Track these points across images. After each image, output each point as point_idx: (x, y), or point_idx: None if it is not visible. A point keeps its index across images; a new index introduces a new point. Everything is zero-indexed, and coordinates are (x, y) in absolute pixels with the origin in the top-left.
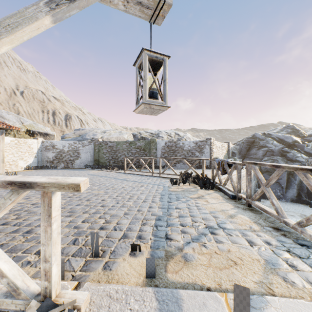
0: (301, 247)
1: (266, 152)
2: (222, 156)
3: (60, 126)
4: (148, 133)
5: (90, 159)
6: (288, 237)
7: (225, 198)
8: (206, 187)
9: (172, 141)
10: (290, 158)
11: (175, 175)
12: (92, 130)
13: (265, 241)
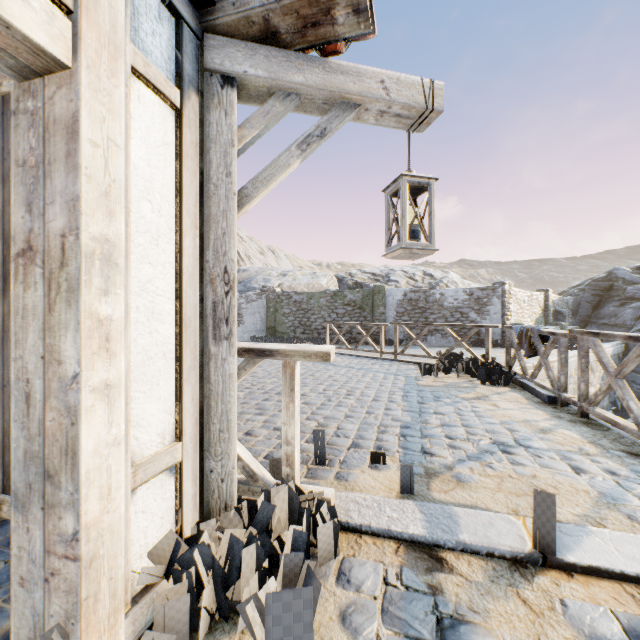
0: None
1: None
2: (531, 321)
3: None
4: (367, 275)
5: (261, 325)
6: None
7: (533, 402)
8: (494, 382)
9: (419, 290)
10: None
11: (428, 357)
12: (262, 272)
13: (606, 469)
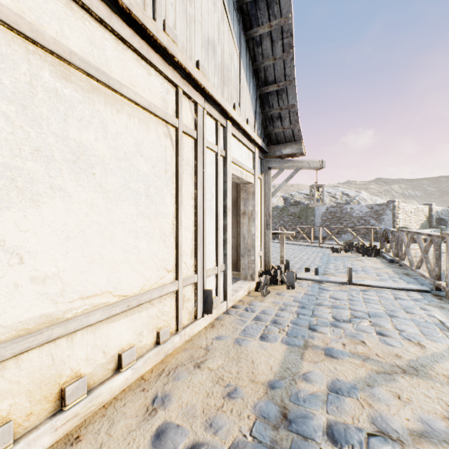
0: (412, 279)
1: None
2: (417, 225)
3: None
4: (302, 195)
5: None
6: (409, 276)
7: (383, 262)
8: (369, 255)
9: (336, 206)
10: None
11: (337, 245)
12: None
13: (389, 276)
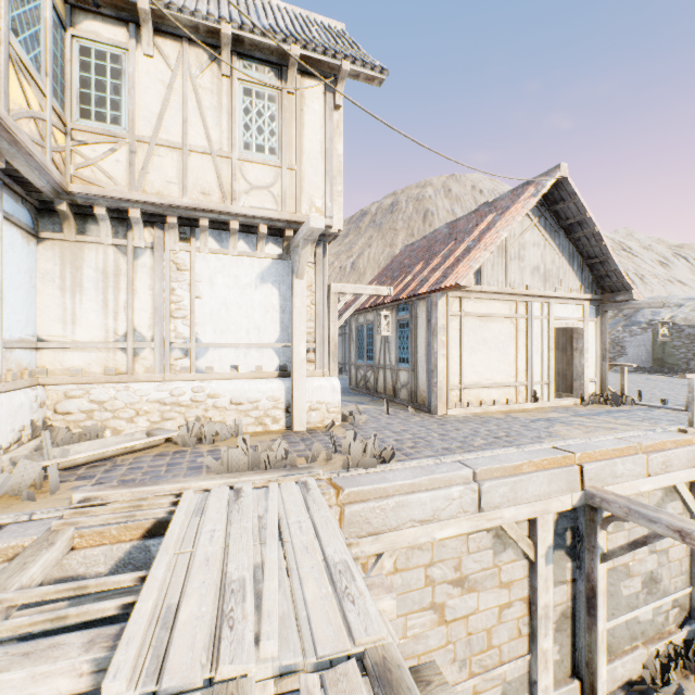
0: None
1: None
2: None
3: None
4: None
5: (645, 357)
6: None
7: None
8: None
9: None
10: None
11: None
12: None
13: None
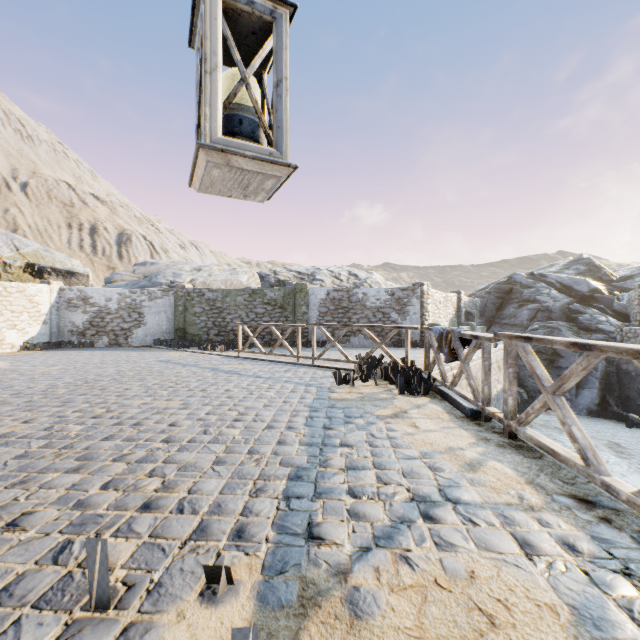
0: None
1: (537, 313)
2: (446, 321)
3: (106, 258)
4: (292, 273)
5: (167, 326)
6: (617, 527)
7: (455, 417)
8: (414, 391)
9: (342, 289)
10: (585, 324)
11: (347, 362)
12: (173, 266)
13: (562, 541)
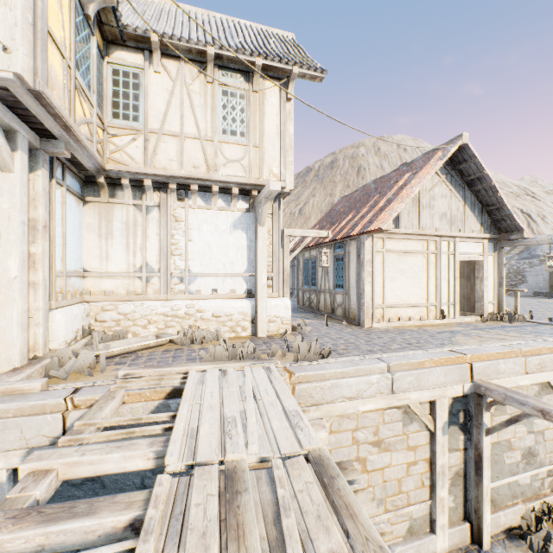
0: None
1: None
2: None
3: None
4: None
5: (543, 284)
6: None
7: None
8: None
9: None
10: None
11: None
12: None
13: None
